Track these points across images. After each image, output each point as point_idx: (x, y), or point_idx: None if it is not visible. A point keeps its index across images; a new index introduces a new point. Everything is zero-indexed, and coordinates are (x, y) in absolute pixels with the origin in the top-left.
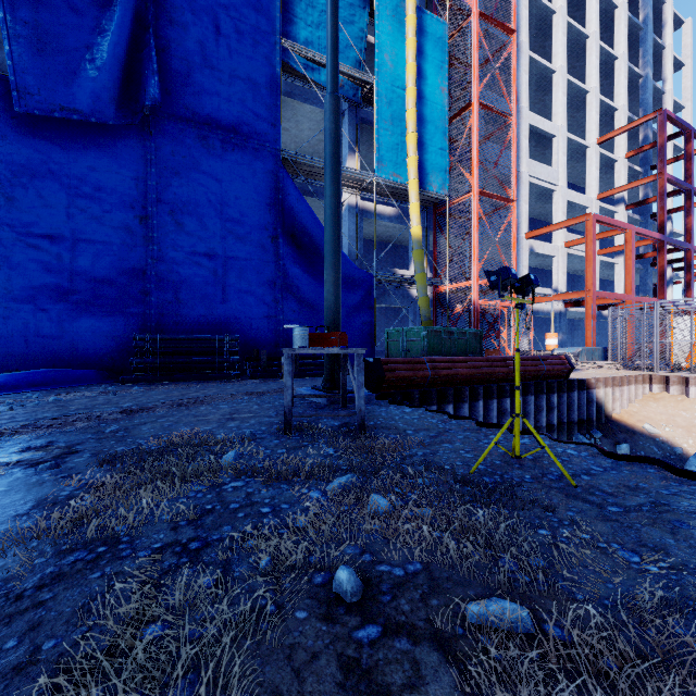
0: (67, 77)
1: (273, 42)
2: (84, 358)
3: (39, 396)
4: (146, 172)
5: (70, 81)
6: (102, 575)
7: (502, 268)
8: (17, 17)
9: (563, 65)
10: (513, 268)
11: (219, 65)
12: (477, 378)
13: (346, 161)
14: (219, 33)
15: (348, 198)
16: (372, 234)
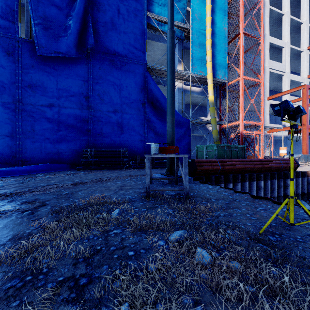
0: (56, 38)
1: (143, 14)
2: (63, 159)
3: (43, 175)
4: (88, 77)
5: (57, 40)
6: (19, 304)
7: (284, 101)
8: (37, 15)
9: (288, 11)
10: (262, 114)
11: (119, 27)
12: (245, 170)
13: (177, 67)
14: (119, 13)
15: (178, 84)
16: (189, 101)
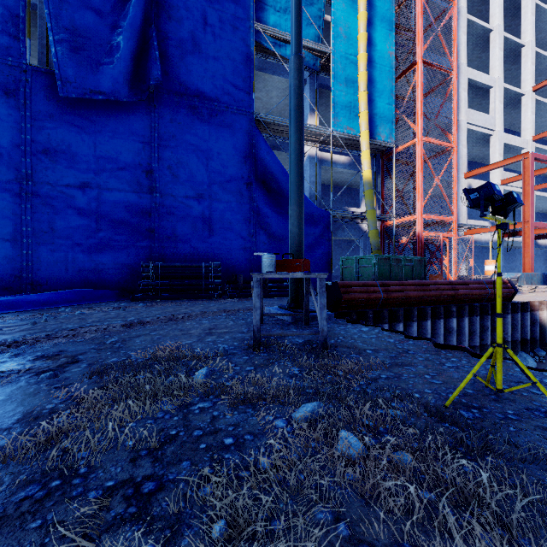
0: (94, 67)
1: (248, 27)
2: (106, 281)
3: (70, 310)
4: (151, 136)
5: (96, 70)
6: (41, 525)
7: (485, 183)
8: (59, 25)
9: (500, 24)
10: (454, 203)
11: (205, 49)
12: (425, 300)
13: (307, 120)
14: (205, 23)
15: (309, 150)
16: (328, 179)
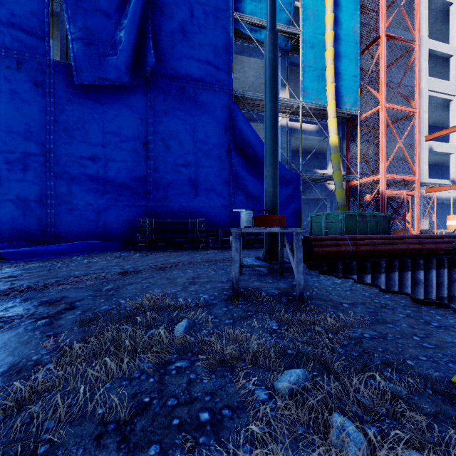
0: (102, 59)
1: (228, 16)
2: (111, 234)
3: (81, 258)
4: (147, 114)
5: (103, 61)
6: None
7: None
8: (75, 26)
9: None
10: (417, 163)
11: (192, 38)
12: (393, 253)
13: (279, 94)
14: (192, 16)
15: (280, 120)
16: (298, 146)
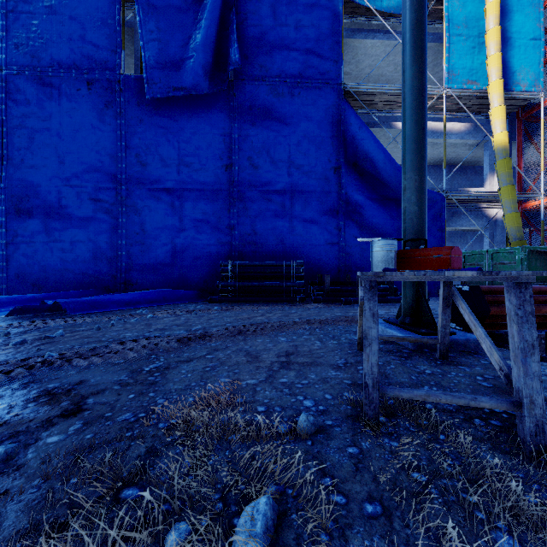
0: (177, 64)
1: None
2: (188, 281)
3: (146, 312)
4: (230, 128)
5: (178, 66)
6: None
7: None
8: (147, 30)
9: None
10: None
11: (287, 21)
12: None
13: None
14: None
15: None
16: (435, 158)
